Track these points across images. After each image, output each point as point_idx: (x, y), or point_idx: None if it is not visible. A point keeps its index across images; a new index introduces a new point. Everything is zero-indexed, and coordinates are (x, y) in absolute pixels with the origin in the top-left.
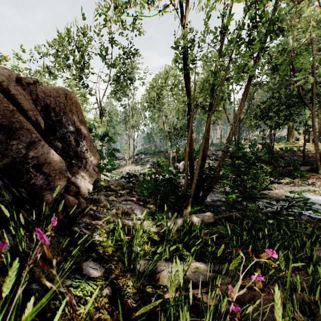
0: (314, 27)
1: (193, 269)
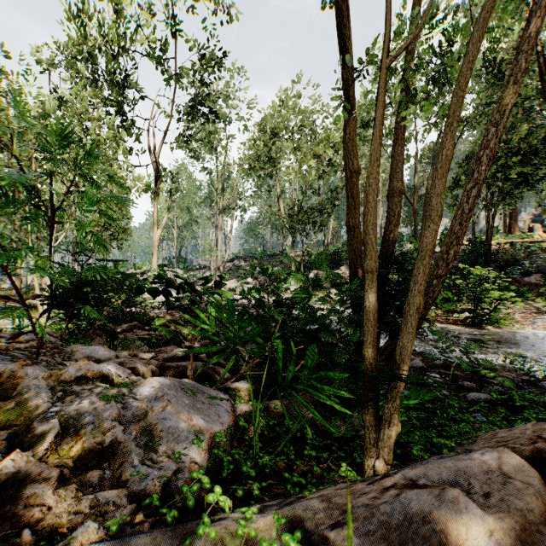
0: None
1: None
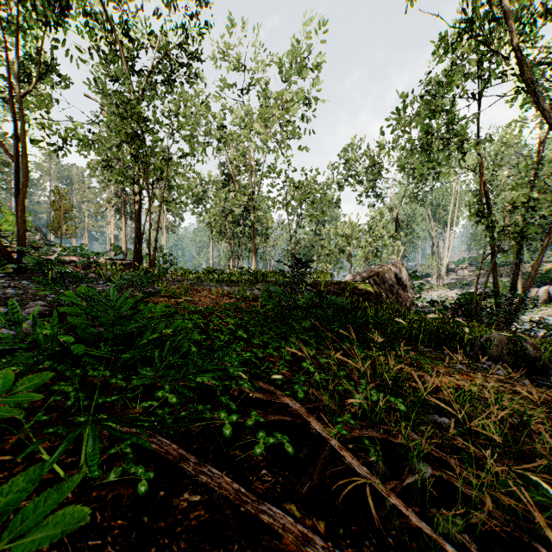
0: None
1: None
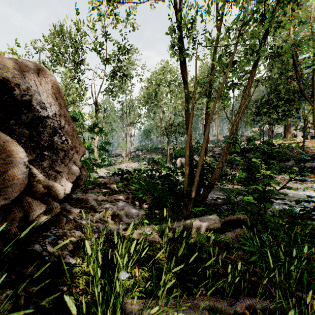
0: (314, 21)
1: (207, 314)
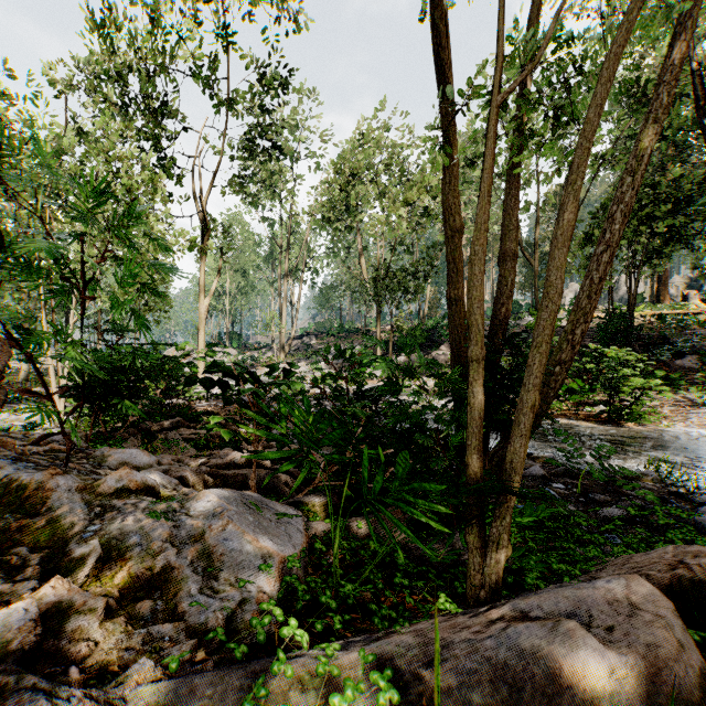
0: None
1: None
